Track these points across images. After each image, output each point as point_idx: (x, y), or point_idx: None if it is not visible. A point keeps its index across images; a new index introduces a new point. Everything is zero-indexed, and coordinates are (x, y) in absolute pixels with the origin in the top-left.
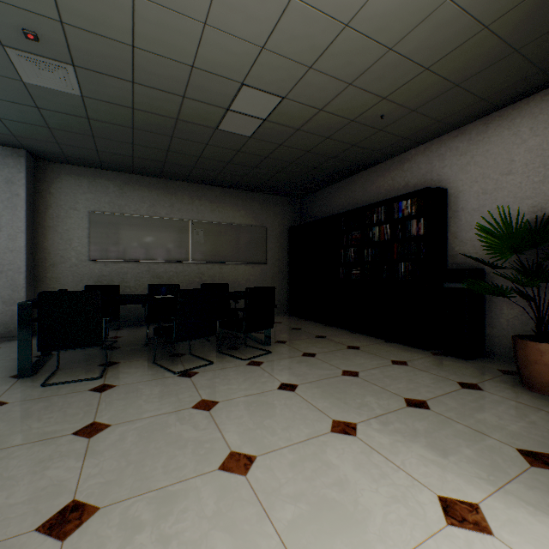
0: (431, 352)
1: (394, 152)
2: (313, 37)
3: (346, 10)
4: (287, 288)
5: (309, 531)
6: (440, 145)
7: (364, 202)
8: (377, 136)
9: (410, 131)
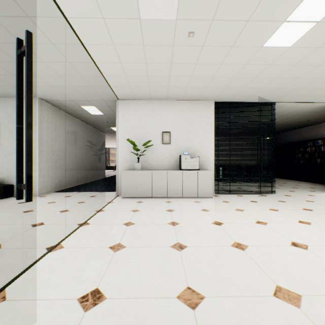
0: None
1: (316, 123)
2: (287, 117)
3: (295, 115)
4: None
5: (289, 190)
6: None
7: (305, 138)
8: (308, 122)
9: (320, 121)
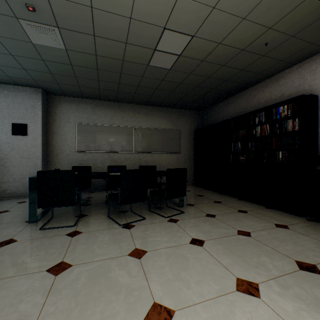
0: (305, 218)
1: (272, 72)
2: None
3: None
4: (193, 168)
5: None
6: (311, 63)
7: (248, 110)
8: (260, 61)
9: (287, 54)
